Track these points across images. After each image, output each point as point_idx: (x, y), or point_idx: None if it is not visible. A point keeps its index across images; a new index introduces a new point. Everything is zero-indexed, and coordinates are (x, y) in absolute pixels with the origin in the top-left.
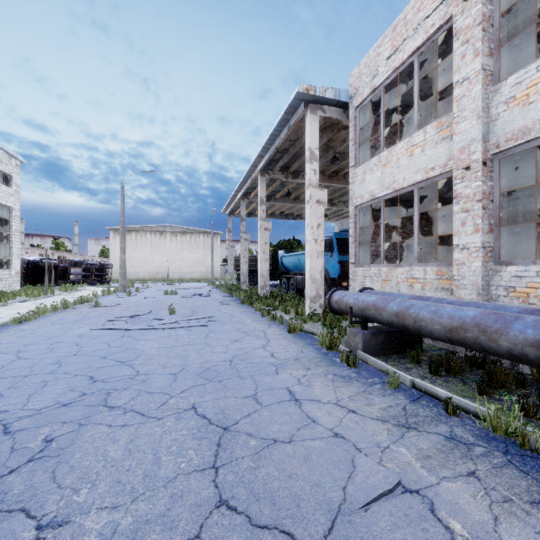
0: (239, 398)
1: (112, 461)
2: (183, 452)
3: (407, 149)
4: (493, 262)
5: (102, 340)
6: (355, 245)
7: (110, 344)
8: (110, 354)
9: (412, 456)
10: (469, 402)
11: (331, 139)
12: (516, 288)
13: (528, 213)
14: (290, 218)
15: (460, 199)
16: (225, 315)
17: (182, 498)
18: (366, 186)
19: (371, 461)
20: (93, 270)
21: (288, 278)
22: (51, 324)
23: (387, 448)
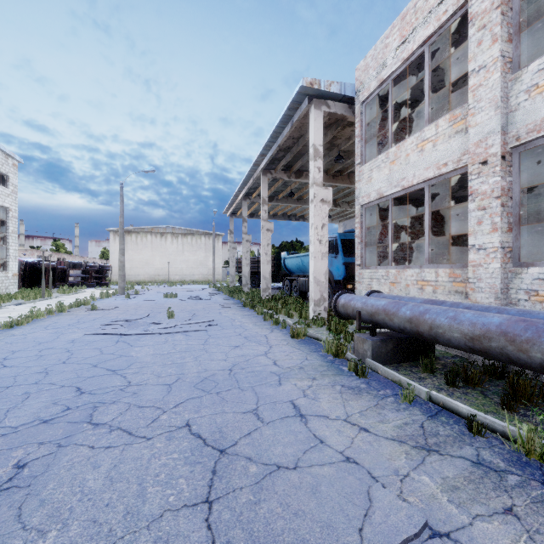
0: (238, 414)
1: (90, 494)
2: (173, 482)
3: (418, 144)
4: (512, 264)
5: (95, 346)
6: (361, 246)
7: (102, 351)
8: (102, 362)
9: (436, 487)
10: (495, 420)
11: (335, 137)
12: (539, 292)
13: (540, 213)
14: (293, 220)
15: (476, 196)
16: (226, 318)
17: (168, 543)
18: (373, 184)
19: (390, 494)
20: (92, 272)
21: (290, 280)
22: (44, 328)
23: (407, 476)
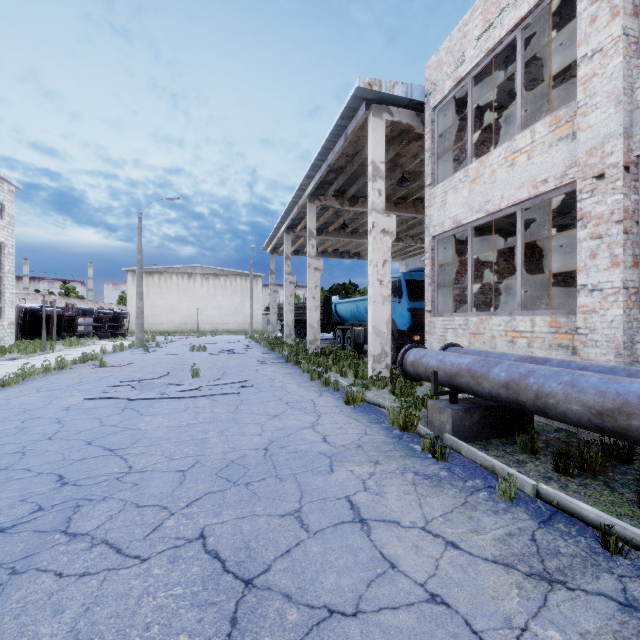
0: (274, 517)
1: None
2: None
3: (507, 157)
4: (638, 309)
5: (94, 415)
6: (433, 288)
7: (103, 421)
8: (99, 438)
9: None
10: None
11: (398, 154)
12: None
13: None
14: (346, 257)
15: (588, 221)
16: (264, 378)
17: None
18: (448, 209)
19: None
20: (106, 320)
21: (343, 329)
22: (35, 391)
23: (526, 631)
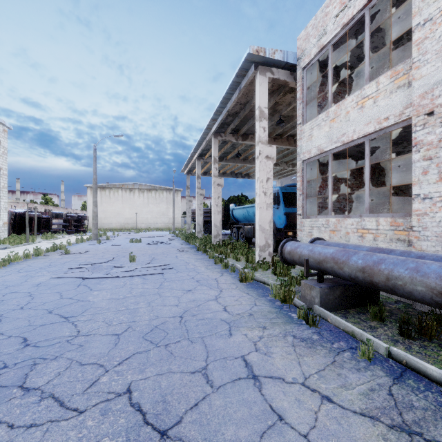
0: (185, 374)
1: None
2: None
3: (358, 102)
4: None
5: (57, 290)
6: (302, 198)
7: (62, 295)
8: (58, 308)
9: None
10: None
11: (277, 103)
12: None
13: None
14: (239, 177)
15: (421, 147)
16: (181, 262)
17: None
18: (314, 141)
19: None
20: (72, 221)
21: (238, 227)
22: (17, 272)
23: None
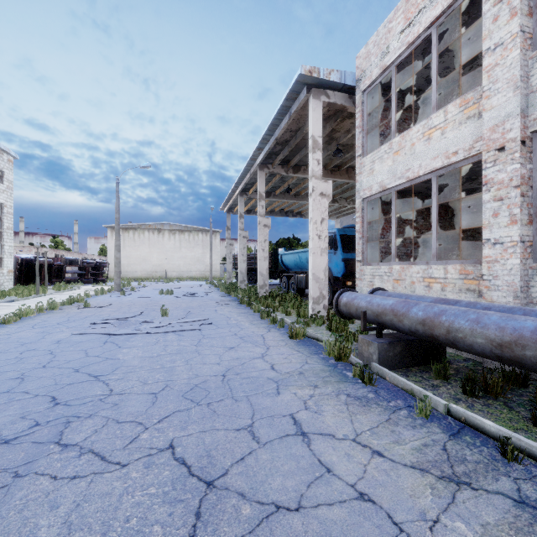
0: (230, 431)
1: None
2: (145, 530)
3: (424, 133)
4: (532, 259)
5: (81, 347)
6: (362, 242)
7: (88, 353)
8: (85, 366)
9: None
10: (533, 443)
11: (334, 130)
12: None
13: None
14: (290, 216)
15: (491, 186)
16: (221, 317)
17: None
18: (375, 176)
19: None
20: (89, 268)
21: (288, 276)
22: (31, 327)
23: (437, 522)
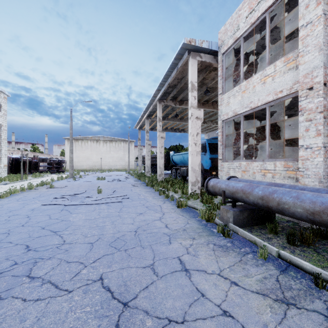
0: (139, 268)
1: None
2: None
3: (261, 79)
4: None
5: (46, 213)
6: (222, 147)
7: (51, 217)
8: (48, 225)
9: None
10: None
11: (204, 78)
12: None
13: None
14: (177, 131)
15: (304, 112)
16: (135, 194)
17: None
18: (230, 106)
19: None
20: (54, 164)
21: (176, 169)
22: (16, 200)
23: None
